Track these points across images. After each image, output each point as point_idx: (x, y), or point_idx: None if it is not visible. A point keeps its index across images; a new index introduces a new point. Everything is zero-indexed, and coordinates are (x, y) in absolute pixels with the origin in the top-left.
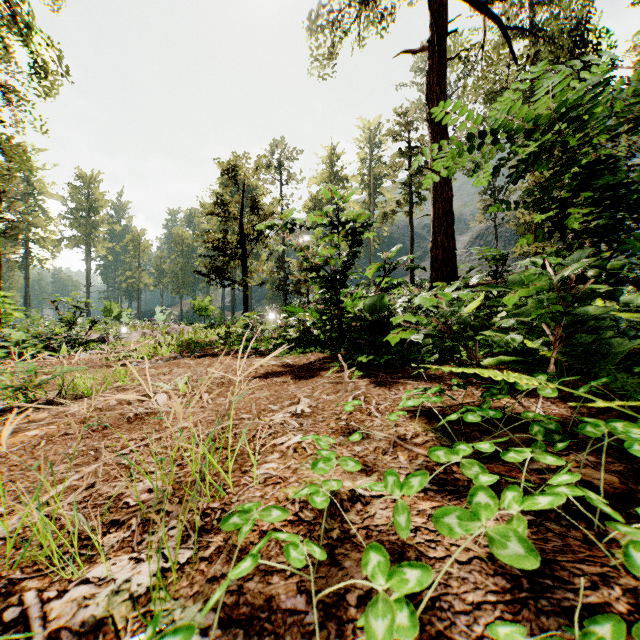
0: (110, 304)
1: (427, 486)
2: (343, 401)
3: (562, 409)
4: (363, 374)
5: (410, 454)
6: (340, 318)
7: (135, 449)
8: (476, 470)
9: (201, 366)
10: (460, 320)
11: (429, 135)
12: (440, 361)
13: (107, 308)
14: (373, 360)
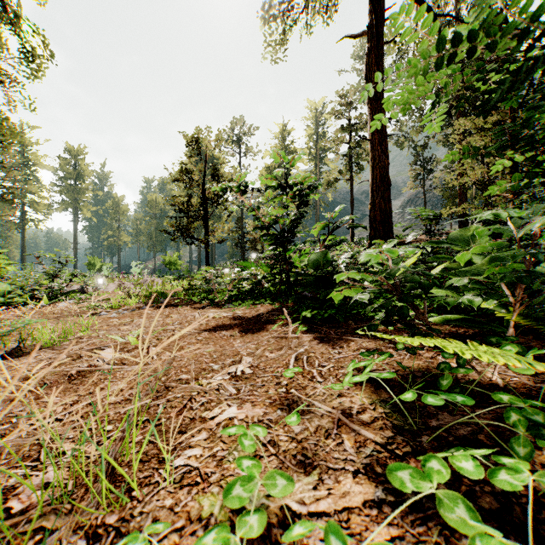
0: (93, 259)
1: (381, 495)
2: (285, 361)
3: (521, 376)
4: (307, 328)
5: (357, 438)
6: (288, 272)
7: (60, 417)
8: (461, 513)
9: (160, 316)
10: (408, 278)
11: (368, 110)
12: (387, 322)
13: (91, 262)
14: (317, 313)
